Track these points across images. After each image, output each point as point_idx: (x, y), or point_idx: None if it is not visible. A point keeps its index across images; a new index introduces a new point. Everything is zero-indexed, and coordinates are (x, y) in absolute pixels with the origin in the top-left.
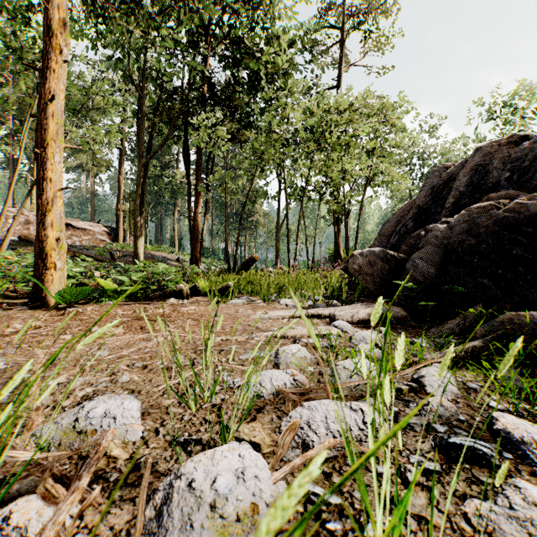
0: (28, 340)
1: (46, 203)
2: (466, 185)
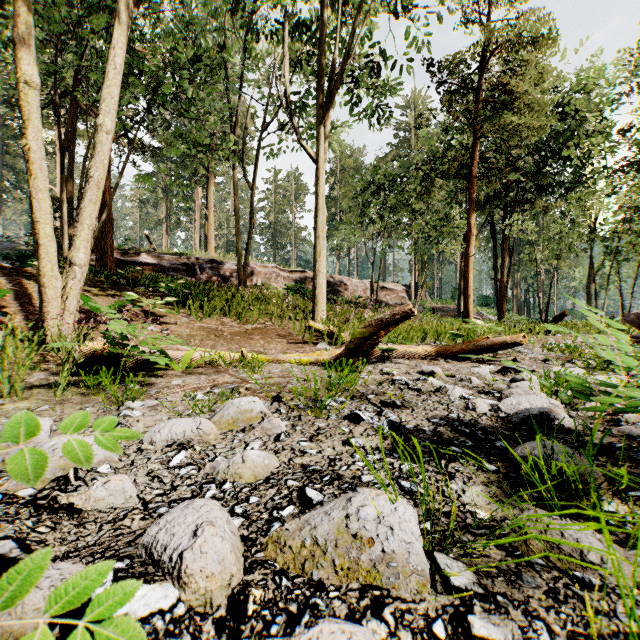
0: None
1: (468, 295)
2: None
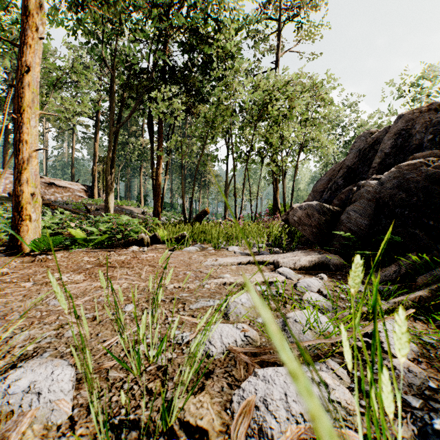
0: None
1: (22, 162)
2: (391, 147)
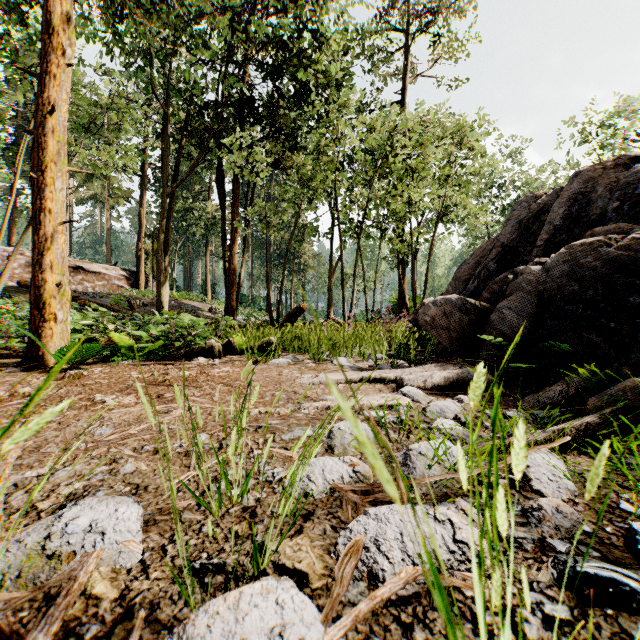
0: (11, 413)
1: (44, 240)
2: (563, 218)
